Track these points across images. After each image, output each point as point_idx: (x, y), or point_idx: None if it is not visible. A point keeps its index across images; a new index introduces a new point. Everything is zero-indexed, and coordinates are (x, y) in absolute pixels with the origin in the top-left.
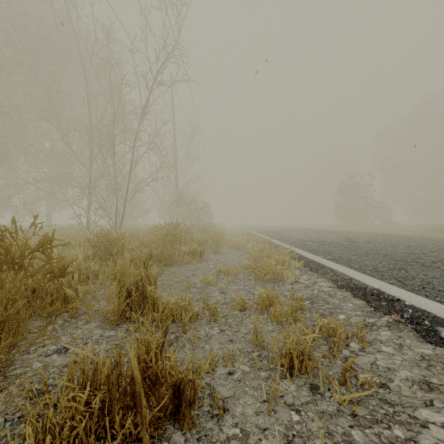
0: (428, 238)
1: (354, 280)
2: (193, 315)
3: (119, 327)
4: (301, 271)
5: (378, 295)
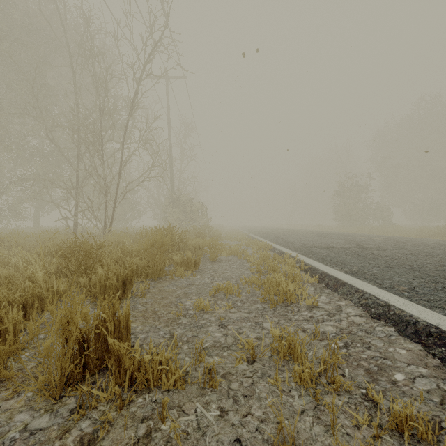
0: (444, 244)
1: (394, 308)
2: (179, 379)
3: (61, 404)
4: (316, 289)
5: (440, 338)
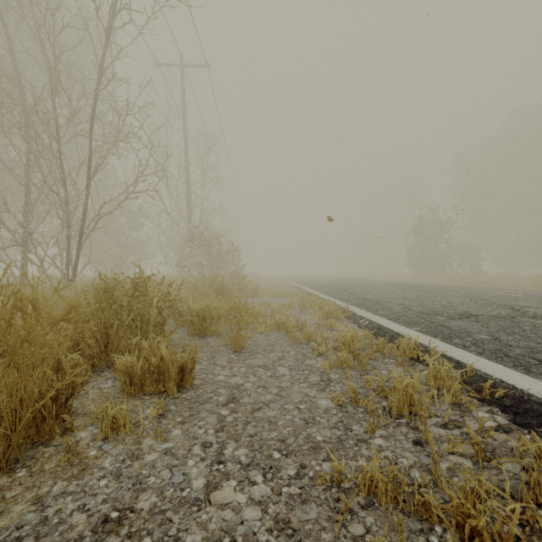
0: None
1: None
2: None
3: None
4: None
5: None
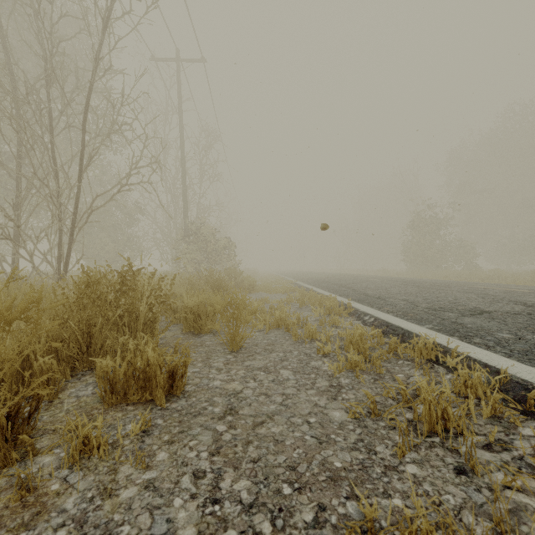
0: None
1: None
2: None
3: None
4: None
5: None
